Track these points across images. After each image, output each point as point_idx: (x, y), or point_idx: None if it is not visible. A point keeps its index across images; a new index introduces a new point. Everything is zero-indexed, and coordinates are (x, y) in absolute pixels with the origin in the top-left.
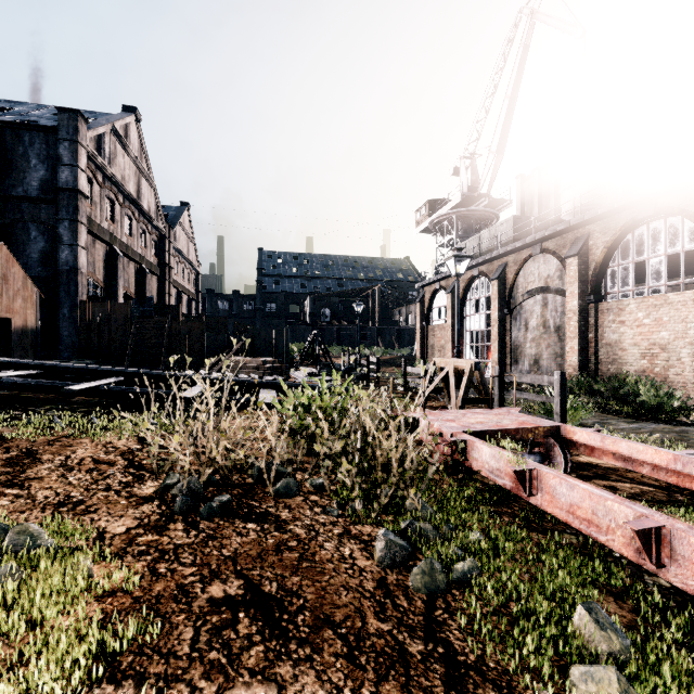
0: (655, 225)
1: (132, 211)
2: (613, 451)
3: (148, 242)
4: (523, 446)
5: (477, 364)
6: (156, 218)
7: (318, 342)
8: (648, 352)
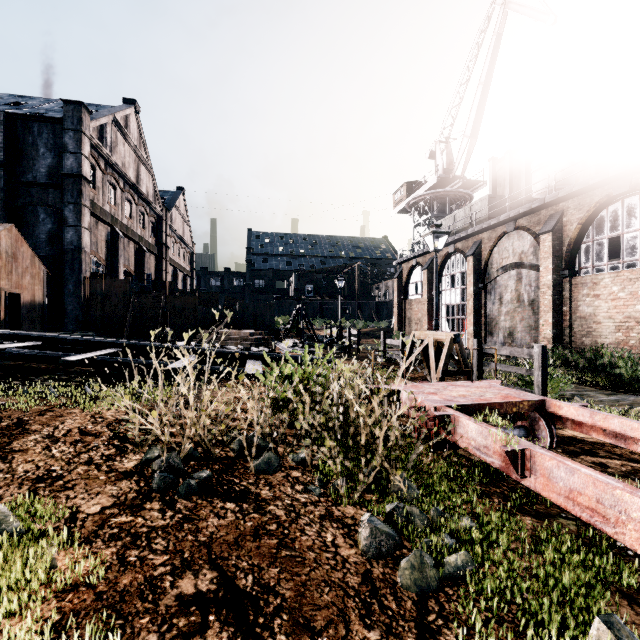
0: (630, 200)
1: (132, 196)
2: (603, 428)
3: (146, 223)
4: (504, 418)
5: (457, 337)
6: (154, 202)
7: (302, 315)
8: (623, 325)
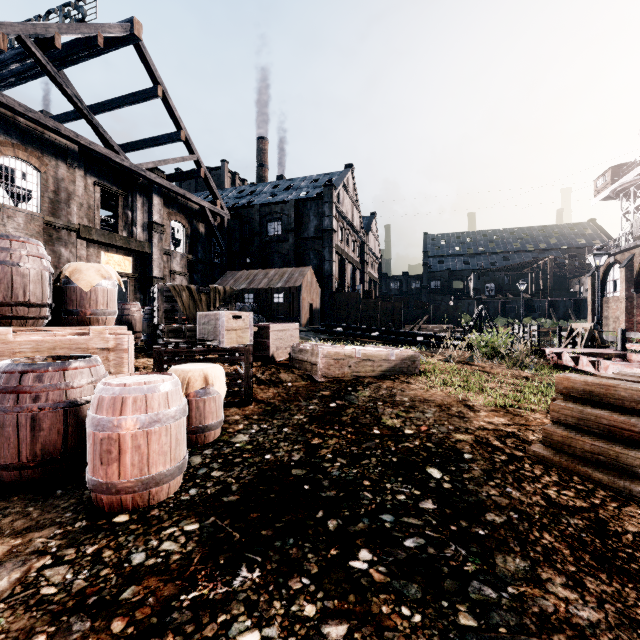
0: None
1: (349, 231)
2: None
3: (355, 248)
4: None
5: (595, 326)
6: (360, 231)
7: (484, 314)
8: None
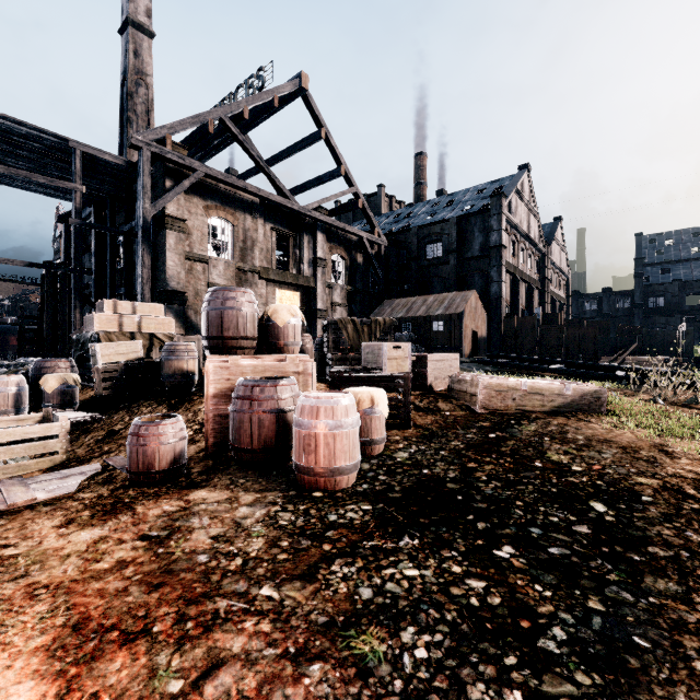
0: None
1: (524, 244)
2: None
3: (532, 263)
4: None
5: None
6: (538, 242)
7: None
8: None
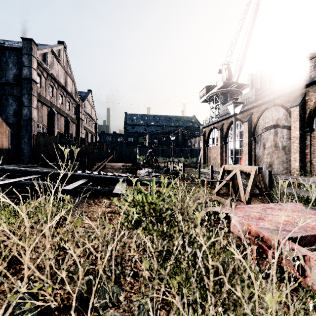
0: None
1: (62, 92)
2: None
3: (71, 107)
4: None
5: (260, 169)
6: (75, 96)
7: (152, 155)
8: None
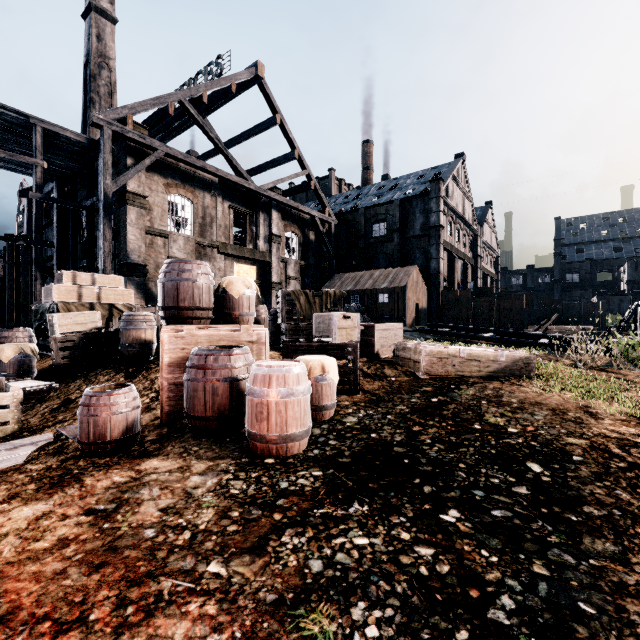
0: None
1: (459, 225)
2: None
3: (466, 242)
4: None
5: None
6: (472, 223)
7: None
8: None
